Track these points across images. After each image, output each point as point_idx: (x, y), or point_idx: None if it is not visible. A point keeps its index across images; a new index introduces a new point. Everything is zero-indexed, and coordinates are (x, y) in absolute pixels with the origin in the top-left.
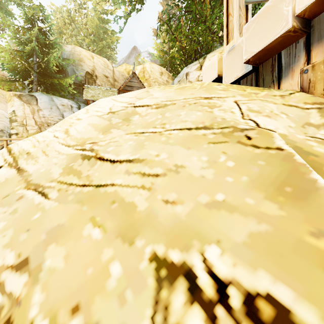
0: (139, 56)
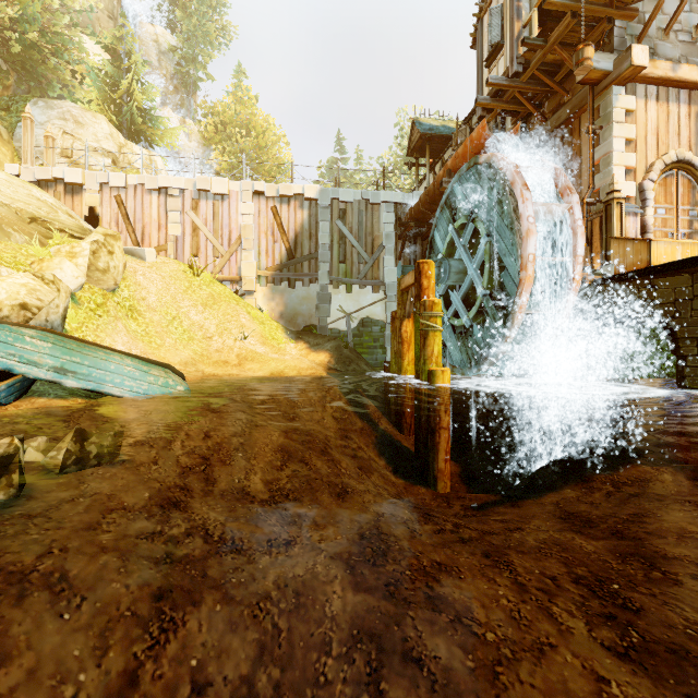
0: None
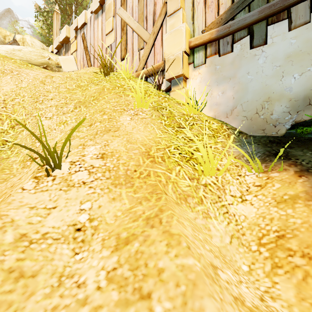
0: (17, 23)
